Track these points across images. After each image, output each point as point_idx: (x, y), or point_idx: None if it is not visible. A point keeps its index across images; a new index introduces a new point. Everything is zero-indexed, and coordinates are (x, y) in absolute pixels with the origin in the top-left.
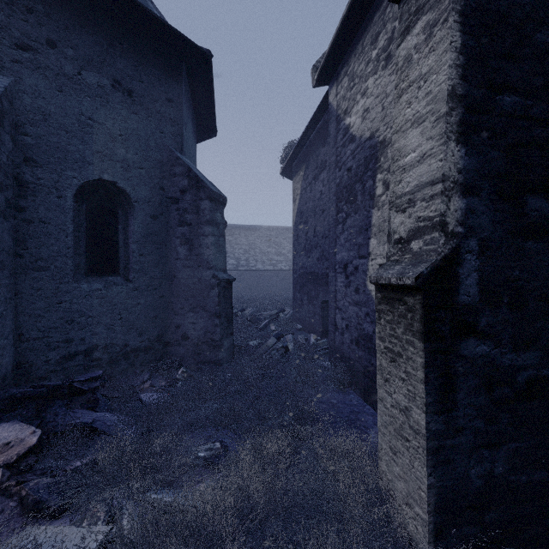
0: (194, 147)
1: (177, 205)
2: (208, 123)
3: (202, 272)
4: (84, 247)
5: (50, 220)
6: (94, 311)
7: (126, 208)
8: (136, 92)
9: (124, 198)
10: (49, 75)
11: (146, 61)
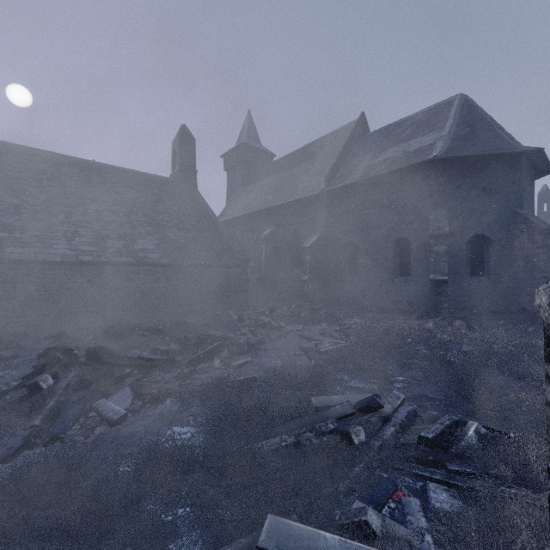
0: (531, 190)
1: (518, 239)
2: (544, 169)
3: (535, 274)
4: (469, 264)
5: (457, 255)
6: (474, 291)
7: (488, 244)
8: (493, 188)
9: (487, 240)
10: (457, 200)
11: (498, 170)
